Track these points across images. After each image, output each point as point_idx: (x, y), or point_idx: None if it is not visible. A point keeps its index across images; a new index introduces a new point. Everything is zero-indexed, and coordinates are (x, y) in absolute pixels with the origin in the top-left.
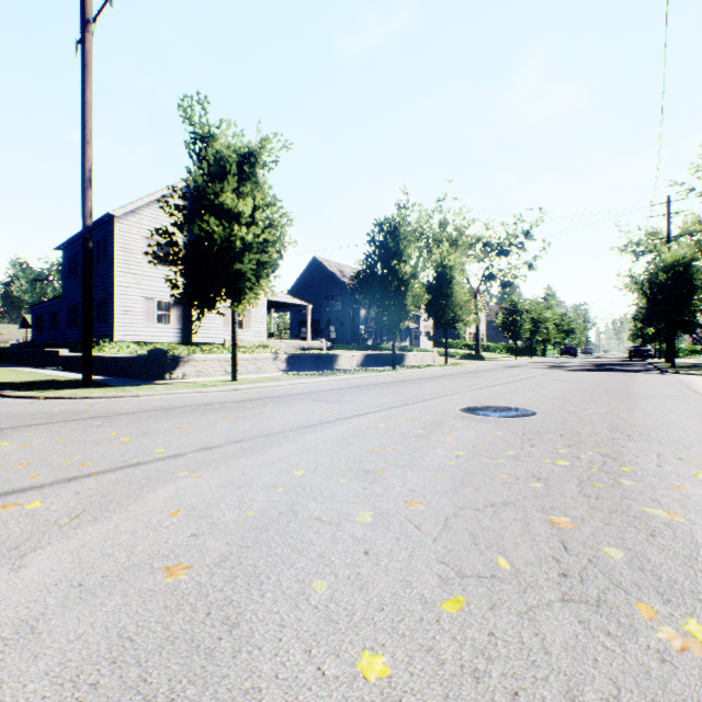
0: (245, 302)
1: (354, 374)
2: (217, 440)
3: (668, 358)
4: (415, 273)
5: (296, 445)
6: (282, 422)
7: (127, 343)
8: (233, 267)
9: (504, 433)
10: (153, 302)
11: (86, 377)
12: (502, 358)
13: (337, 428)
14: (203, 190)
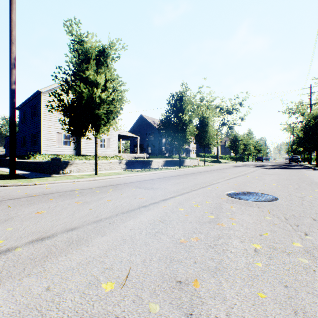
0: (101, 132)
1: (160, 170)
2: (56, 227)
3: (310, 162)
4: (190, 120)
5: (116, 235)
6: (113, 207)
7: (48, 155)
8: (94, 112)
9: (271, 218)
10: (61, 134)
11: (11, 173)
12: (229, 162)
13: (150, 212)
14: (78, 71)
